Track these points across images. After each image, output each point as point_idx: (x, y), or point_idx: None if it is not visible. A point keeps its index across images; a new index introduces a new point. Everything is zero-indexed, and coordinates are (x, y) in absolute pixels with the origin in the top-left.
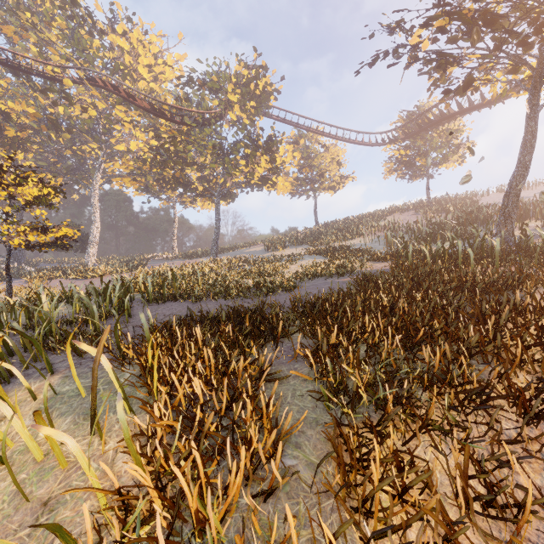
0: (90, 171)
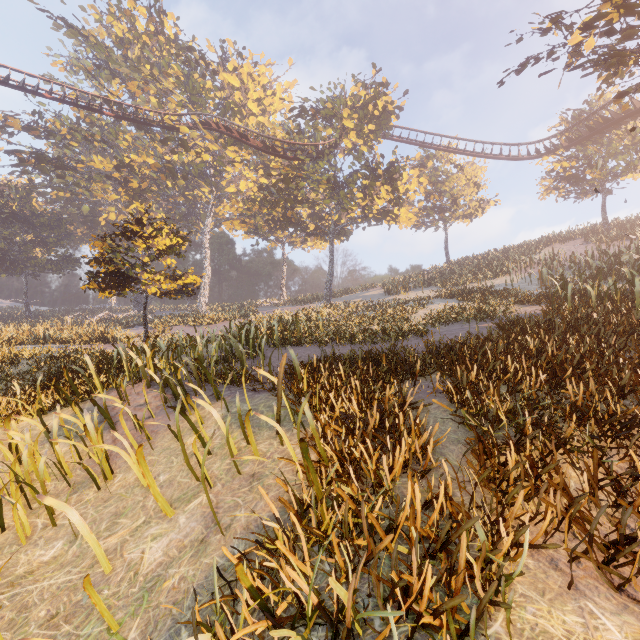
0: (200, 215)
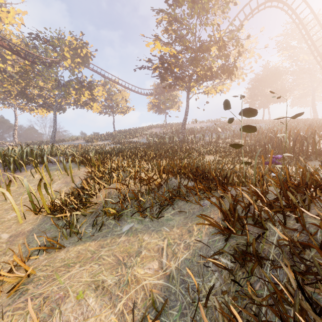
0: None
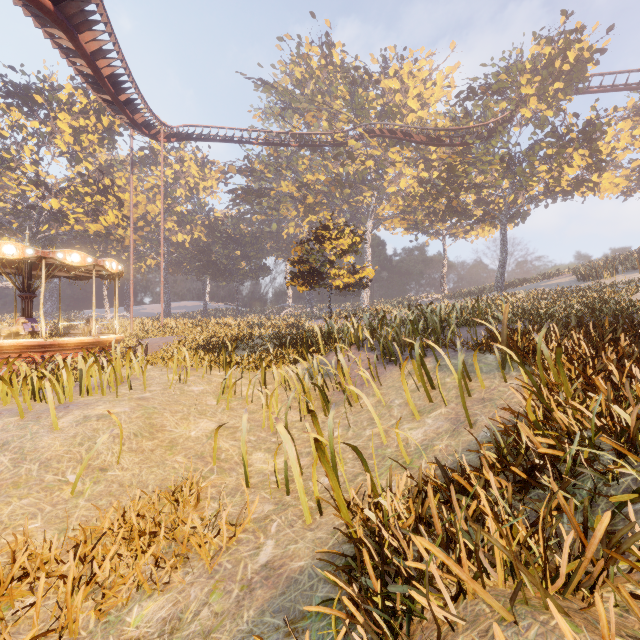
0: (361, 219)
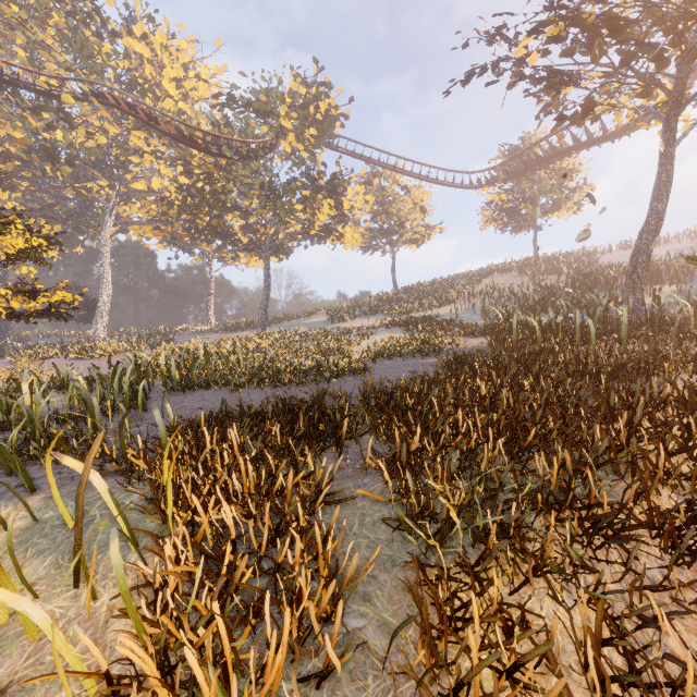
0: (99, 216)
